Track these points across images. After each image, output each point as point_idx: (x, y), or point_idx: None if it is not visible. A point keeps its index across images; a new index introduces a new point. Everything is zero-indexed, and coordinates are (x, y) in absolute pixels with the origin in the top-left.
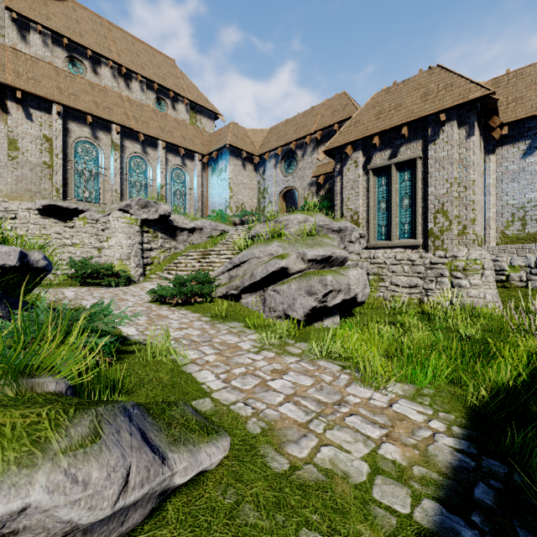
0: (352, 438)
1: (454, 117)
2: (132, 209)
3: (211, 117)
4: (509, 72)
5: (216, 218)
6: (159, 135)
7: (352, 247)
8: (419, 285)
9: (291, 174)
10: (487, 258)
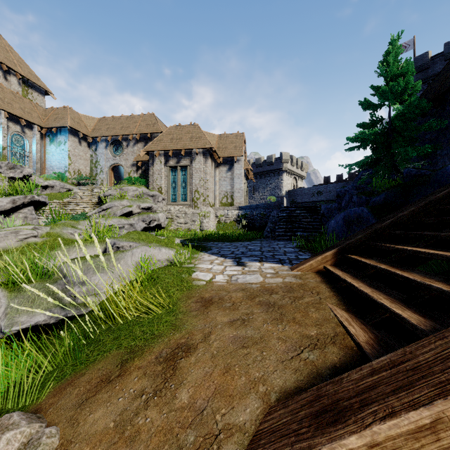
0: None
1: (201, 152)
2: (2, 169)
3: (41, 93)
4: (225, 134)
5: (58, 178)
6: (1, 105)
7: (159, 204)
8: (189, 223)
9: (118, 155)
10: (212, 211)
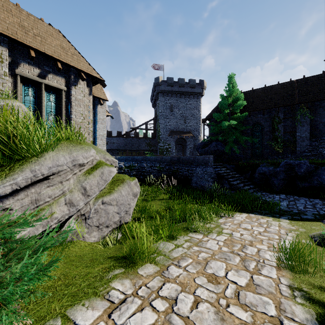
0: (272, 222)
1: (85, 79)
2: None
3: None
4: None
5: None
6: None
7: None
8: None
9: None
10: None
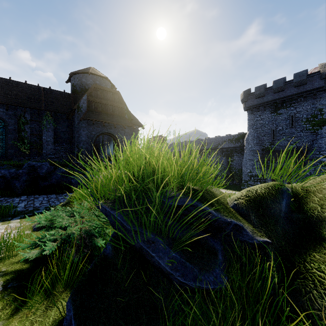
0: None
1: None
2: None
3: None
4: None
5: None
6: None
7: None
8: None
9: None
10: None
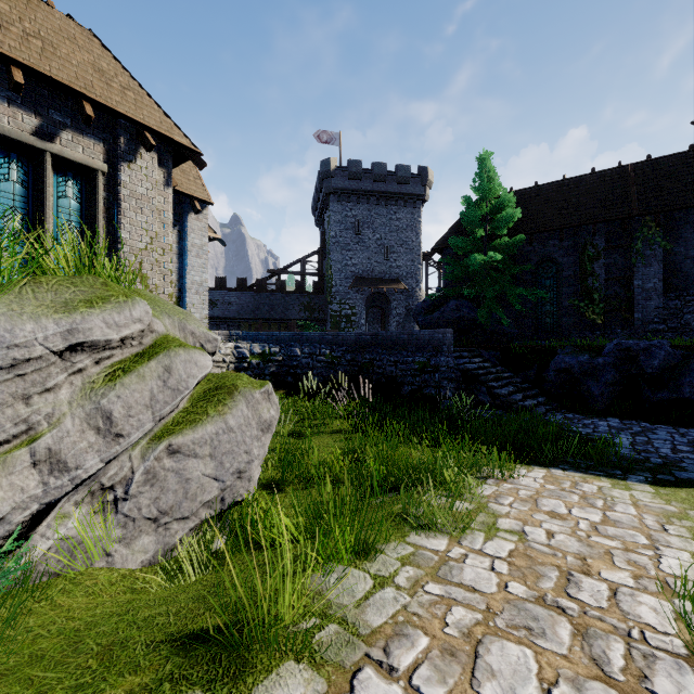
0: (612, 492)
1: (156, 147)
2: None
3: None
4: None
5: None
6: None
7: None
8: None
9: None
10: None
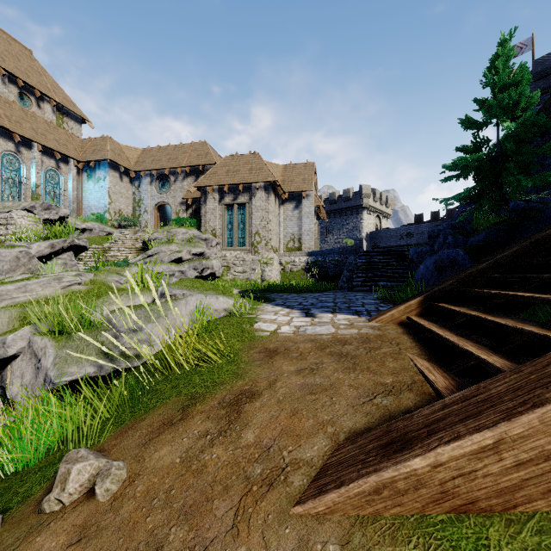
0: None
1: (263, 186)
2: (36, 210)
3: (78, 121)
4: (291, 164)
5: (96, 220)
6: (35, 137)
7: (213, 249)
8: (248, 272)
9: (165, 192)
10: (276, 257)
